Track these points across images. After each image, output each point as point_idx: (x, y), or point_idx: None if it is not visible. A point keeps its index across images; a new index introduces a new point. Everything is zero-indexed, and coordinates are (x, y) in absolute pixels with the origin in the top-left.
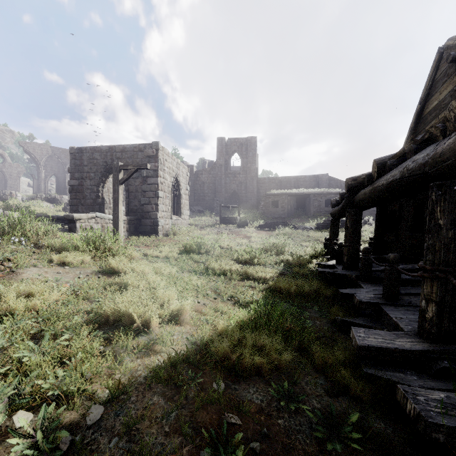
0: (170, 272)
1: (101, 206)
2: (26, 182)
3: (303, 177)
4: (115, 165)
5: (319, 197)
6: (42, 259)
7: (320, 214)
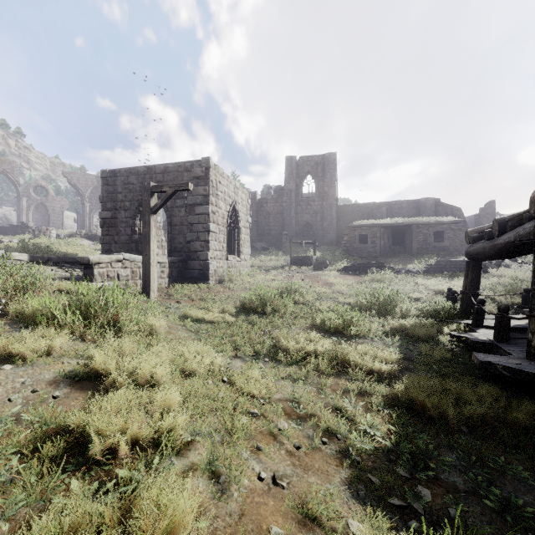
0: (210, 366)
1: (138, 244)
2: (71, 218)
3: (399, 203)
4: (145, 187)
5: (425, 228)
6: None
7: (427, 252)
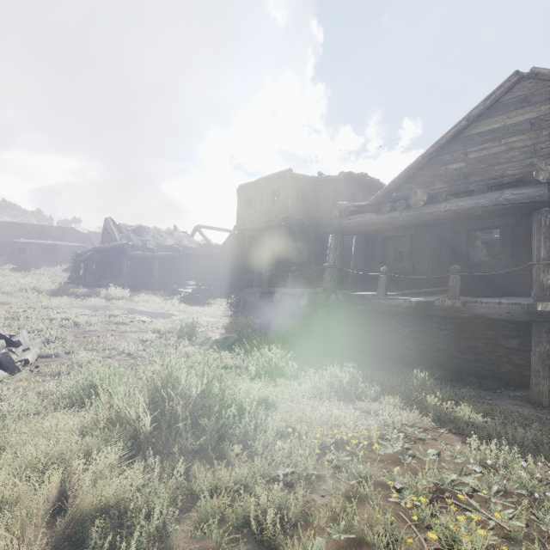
0: None
1: None
2: None
3: (50, 227)
4: None
5: (66, 248)
6: None
7: (67, 261)
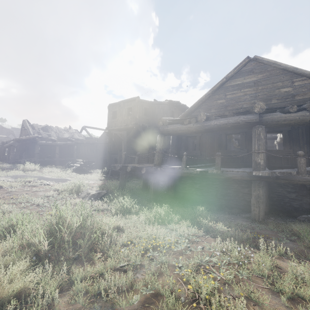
0: None
1: None
2: None
3: None
4: None
5: None
6: None
7: None
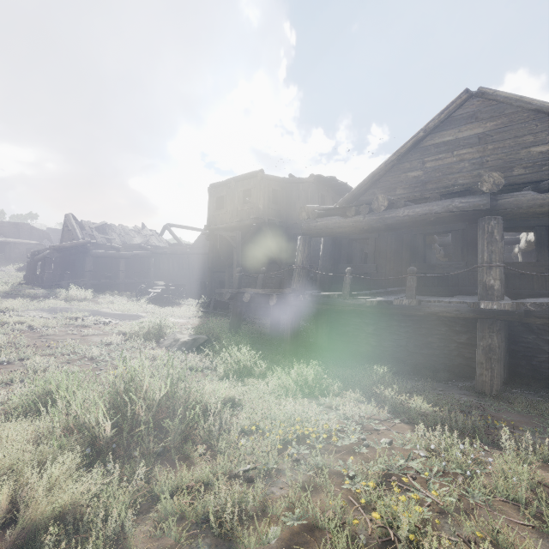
0: None
1: None
2: None
3: (2, 223)
4: None
5: (20, 245)
6: None
7: (22, 260)
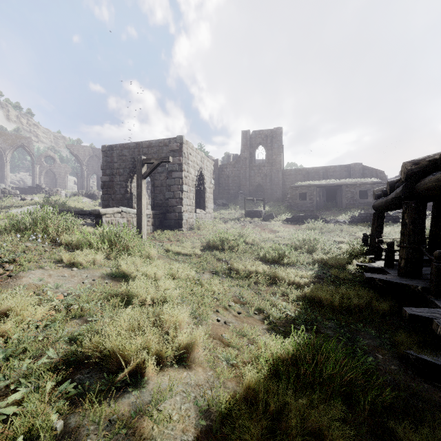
0: (188, 275)
1: (129, 200)
2: (72, 181)
3: (333, 167)
4: (138, 159)
5: (352, 187)
6: (53, 259)
7: (354, 207)
